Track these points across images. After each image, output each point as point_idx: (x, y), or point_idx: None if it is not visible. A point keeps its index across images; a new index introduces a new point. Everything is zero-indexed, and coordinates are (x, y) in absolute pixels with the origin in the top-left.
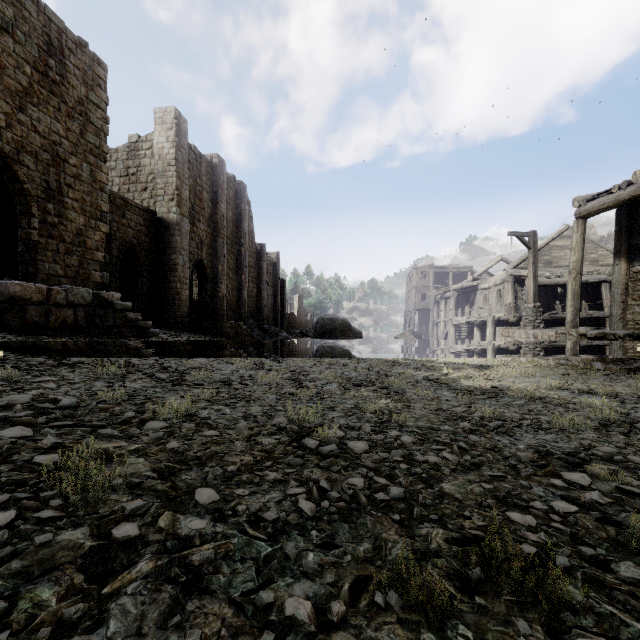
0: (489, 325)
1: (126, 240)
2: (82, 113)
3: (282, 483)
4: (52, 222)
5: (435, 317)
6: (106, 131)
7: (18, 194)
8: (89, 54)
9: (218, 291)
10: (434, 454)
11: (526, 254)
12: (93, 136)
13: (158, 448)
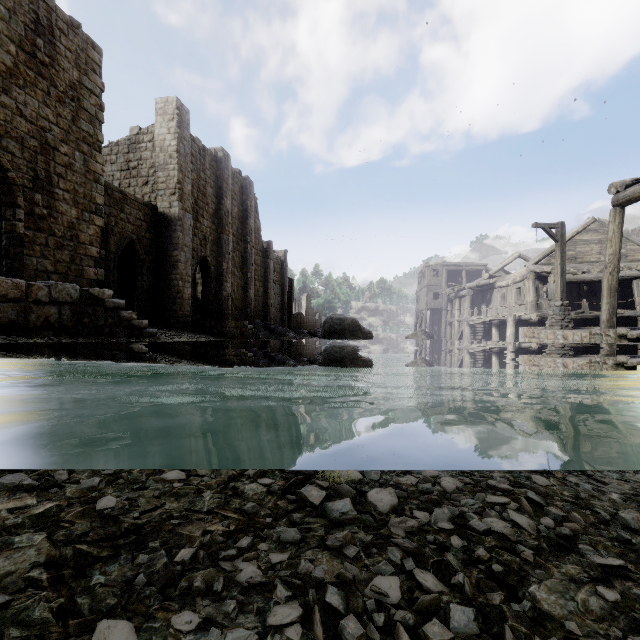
0: (509, 325)
1: (125, 235)
2: (74, 98)
3: (262, 590)
4: (40, 214)
5: (448, 317)
6: (101, 119)
7: (2, 183)
8: (82, 36)
9: (223, 290)
10: (496, 514)
11: (548, 249)
12: (87, 123)
13: (82, 509)
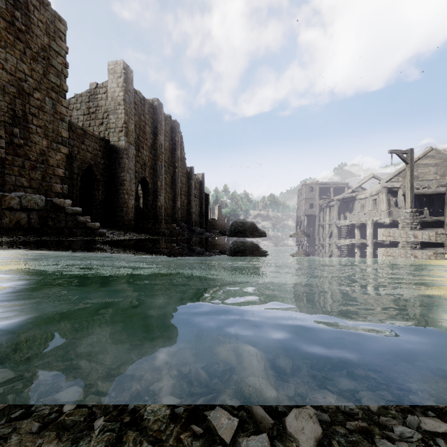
0: (369, 227)
1: (85, 161)
2: (45, 58)
3: None
4: (18, 143)
5: (321, 221)
6: (66, 74)
7: None
8: (51, 11)
9: (157, 201)
10: None
11: (397, 171)
12: (54, 77)
13: None
